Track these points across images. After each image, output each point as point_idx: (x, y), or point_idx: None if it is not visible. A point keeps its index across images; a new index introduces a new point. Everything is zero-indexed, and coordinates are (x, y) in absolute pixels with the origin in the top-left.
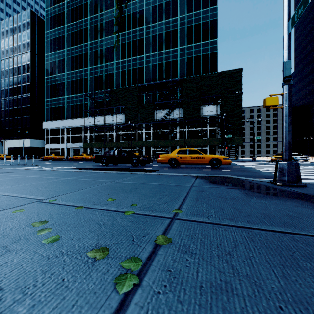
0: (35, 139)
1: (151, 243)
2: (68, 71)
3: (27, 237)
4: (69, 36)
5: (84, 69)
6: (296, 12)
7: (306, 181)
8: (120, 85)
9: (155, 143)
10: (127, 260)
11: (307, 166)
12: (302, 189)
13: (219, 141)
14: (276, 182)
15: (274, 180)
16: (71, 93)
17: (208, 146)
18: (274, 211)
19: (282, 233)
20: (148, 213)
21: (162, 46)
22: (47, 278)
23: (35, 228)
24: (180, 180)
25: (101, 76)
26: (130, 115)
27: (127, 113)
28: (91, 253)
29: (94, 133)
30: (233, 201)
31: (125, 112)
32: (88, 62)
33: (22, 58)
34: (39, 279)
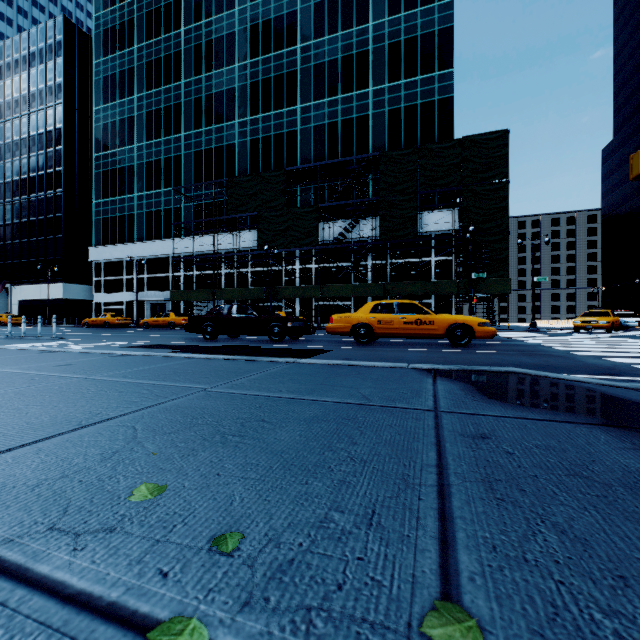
0: (73, 282)
1: None
2: (140, 142)
3: None
4: (142, 69)
5: (173, 137)
6: None
7: None
8: (249, 169)
9: (322, 290)
10: None
11: None
12: None
13: (457, 287)
14: None
15: None
16: (146, 187)
17: (434, 298)
18: None
19: None
20: None
21: (335, 87)
22: None
23: None
24: (392, 386)
25: (209, 152)
26: (268, 231)
27: (263, 228)
28: None
29: (195, 271)
30: None
31: (259, 225)
32: (182, 123)
33: (47, 117)
34: None
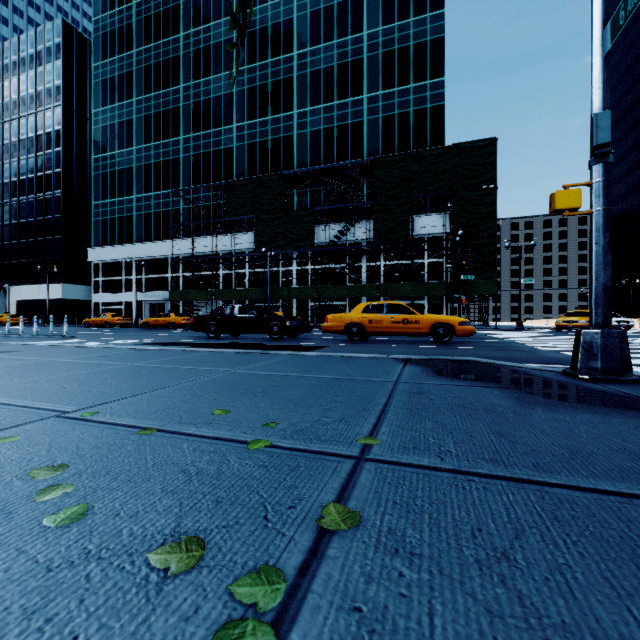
0: (71, 283)
1: (309, 524)
2: (139, 144)
3: (11, 507)
4: (141, 73)
5: (171, 140)
6: (622, 6)
7: (639, 371)
8: (246, 172)
9: (318, 291)
10: (247, 576)
11: (633, 338)
12: (636, 387)
13: (448, 288)
14: (578, 372)
15: (574, 369)
16: (145, 189)
17: (426, 299)
18: (589, 441)
19: (623, 498)
20: (302, 444)
21: (331, 94)
22: (33, 635)
23: (34, 483)
24: (371, 369)
25: (207, 155)
26: (265, 233)
27: (260, 230)
28: (158, 556)
29: (193, 272)
30: (493, 417)
31: (256, 227)
32: (180, 126)
33: (45, 118)
34: (9, 637)
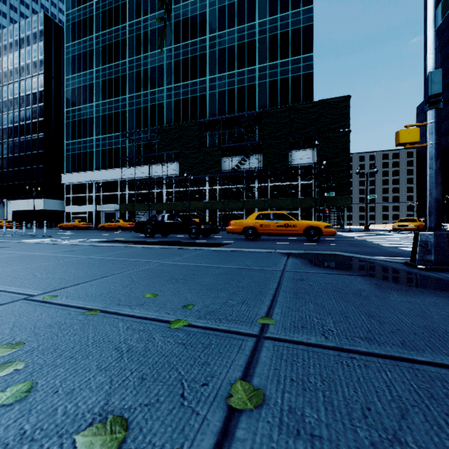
0: (50, 198)
1: (220, 402)
2: (98, 101)
3: None
4: (99, 51)
5: (120, 98)
6: None
7: None
8: (173, 120)
9: (223, 204)
10: None
11: None
12: None
13: (315, 201)
14: (417, 263)
15: (413, 261)
16: (102, 133)
17: (300, 209)
18: (440, 321)
19: None
20: (213, 324)
21: (233, 65)
22: None
23: None
24: (263, 261)
25: (146, 108)
26: (187, 163)
27: (183, 161)
28: (85, 438)
29: (136, 190)
30: (360, 300)
31: (180, 159)
32: (127, 88)
33: (32, 83)
34: None
